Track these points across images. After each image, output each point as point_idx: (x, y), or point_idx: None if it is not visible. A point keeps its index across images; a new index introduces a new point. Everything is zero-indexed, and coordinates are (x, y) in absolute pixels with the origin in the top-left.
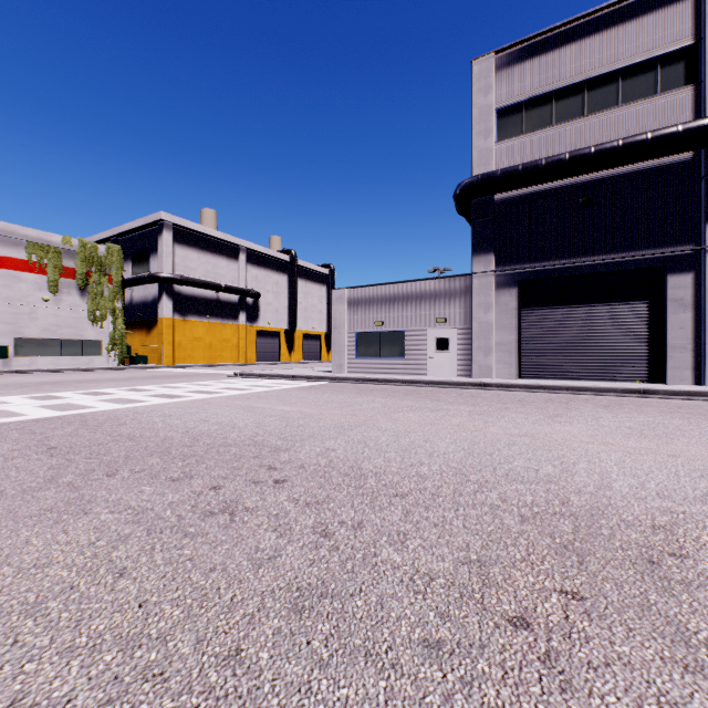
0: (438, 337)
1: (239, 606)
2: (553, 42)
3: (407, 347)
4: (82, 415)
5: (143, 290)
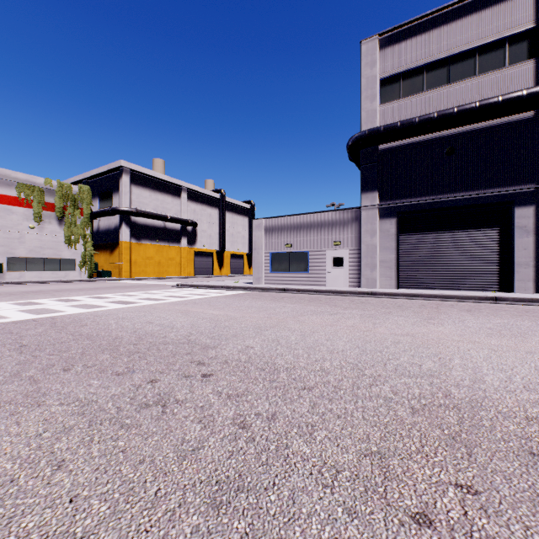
0: (334, 256)
1: (162, 501)
2: (424, 26)
3: (310, 264)
4: (53, 318)
5: (107, 220)
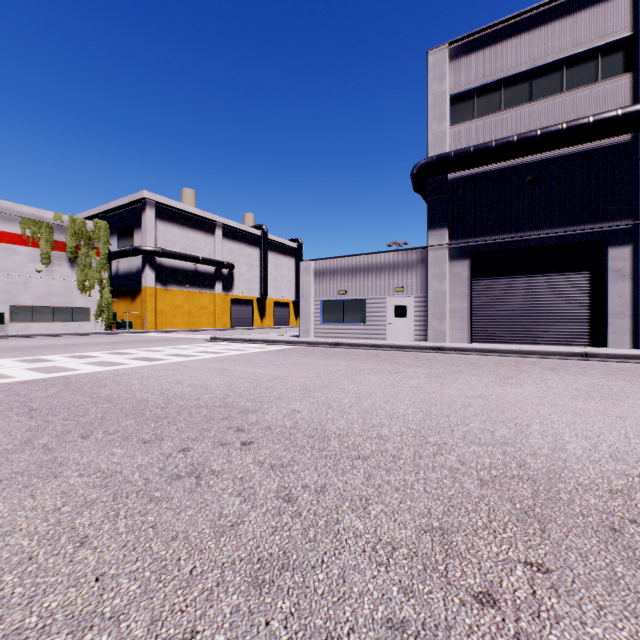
0: (396, 305)
1: (198, 580)
2: (502, 34)
3: (368, 314)
4: (66, 377)
5: (128, 262)
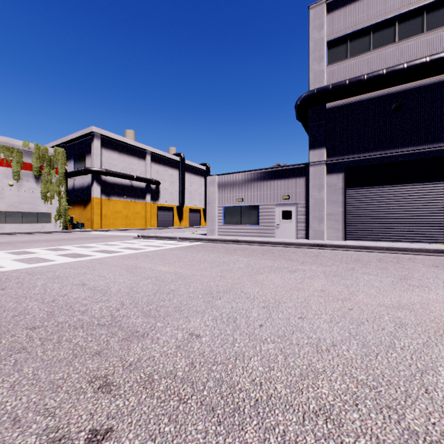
0: (283, 210)
1: None
2: None
3: (260, 217)
4: None
5: (81, 179)
